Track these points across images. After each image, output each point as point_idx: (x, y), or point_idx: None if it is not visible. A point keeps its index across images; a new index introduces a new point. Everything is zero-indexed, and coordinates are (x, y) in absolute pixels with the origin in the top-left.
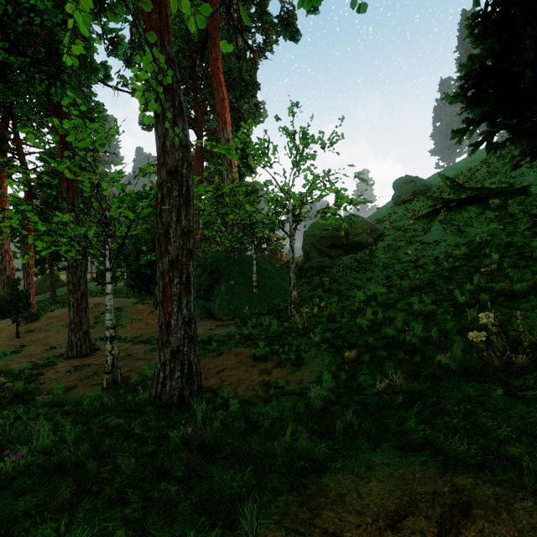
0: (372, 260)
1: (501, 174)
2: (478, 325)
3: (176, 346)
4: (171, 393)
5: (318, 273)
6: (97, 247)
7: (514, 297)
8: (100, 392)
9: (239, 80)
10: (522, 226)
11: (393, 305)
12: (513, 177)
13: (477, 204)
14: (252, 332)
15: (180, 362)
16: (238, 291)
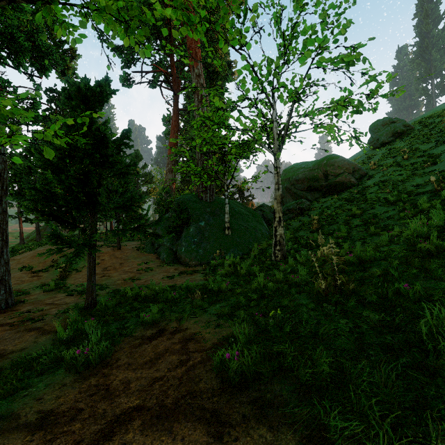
0: (365, 197)
1: None
2: None
3: None
4: None
5: (295, 216)
6: None
7: None
8: None
9: (212, 33)
10: None
11: None
12: None
13: None
14: (221, 286)
15: None
16: (209, 233)
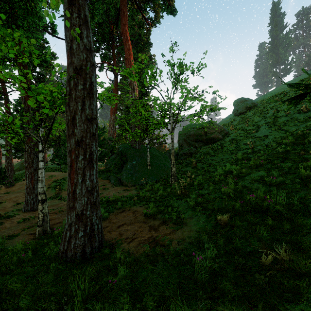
0: (222, 148)
1: None
2: None
3: (80, 210)
4: (75, 249)
5: (188, 157)
6: (32, 135)
7: None
8: (18, 248)
9: (139, 40)
10: None
11: (245, 177)
12: None
13: None
14: (145, 195)
15: (83, 224)
16: (138, 168)
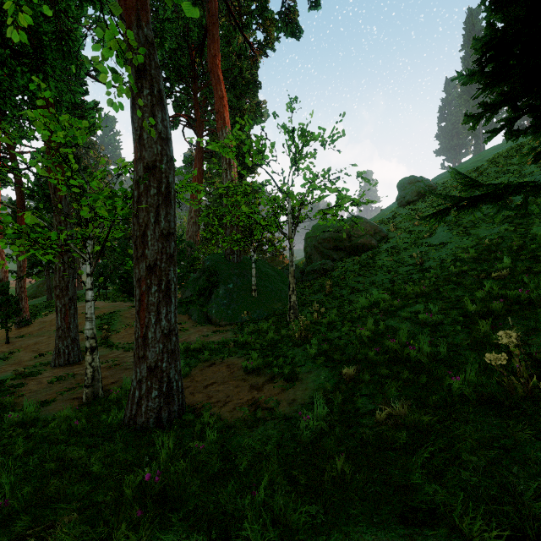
0: (375, 263)
1: (509, 174)
2: (492, 340)
3: (154, 361)
4: (147, 414)
5: (320, 277)
6: (76, 251)
7: (531, 306)
8: (68, 413)
9: (240, 78)
10: (534, 228)
11: (396, 313)
12: (522, 176)
13: (494, 201)
14: (247, 340)
15: (158, 380)
16: (237, 295)
